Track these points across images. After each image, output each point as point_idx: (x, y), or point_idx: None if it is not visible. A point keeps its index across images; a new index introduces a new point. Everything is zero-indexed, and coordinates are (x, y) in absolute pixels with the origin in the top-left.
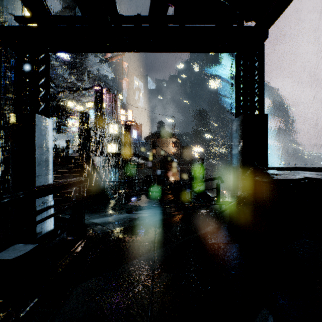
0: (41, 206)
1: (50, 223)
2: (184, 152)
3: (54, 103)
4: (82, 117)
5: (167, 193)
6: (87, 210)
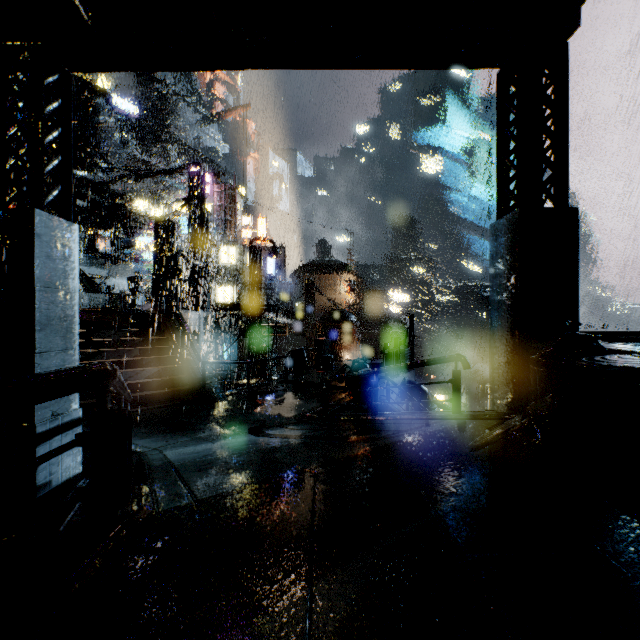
0: (49, 423)
1: (72, 461)
2: (370, 303)
3: (106, 201)
4: (161, 230)
5: (337, 388)
6: (165, 426)
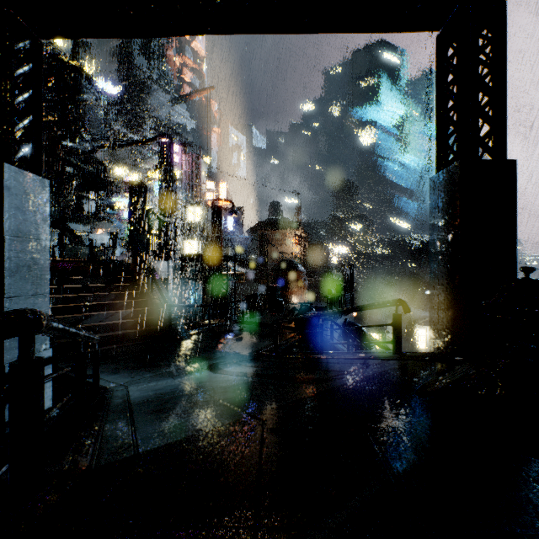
0: None
1: None
2: (315, 254)
3: (89, 168)
4: (135, 191)
5: (287, 328)
6: (134, 362)
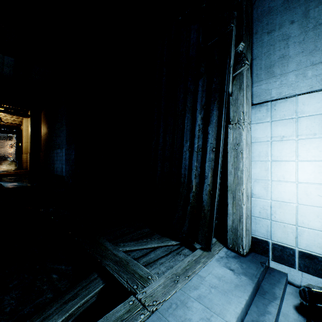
0: None
1: None
2: None
3: None
4: None
5: None
6: None
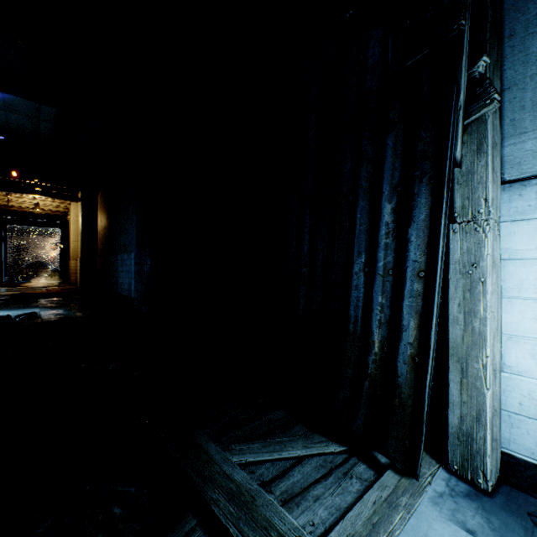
0: None
1: None
2: None
3: None
4: None
5: None
6: None
